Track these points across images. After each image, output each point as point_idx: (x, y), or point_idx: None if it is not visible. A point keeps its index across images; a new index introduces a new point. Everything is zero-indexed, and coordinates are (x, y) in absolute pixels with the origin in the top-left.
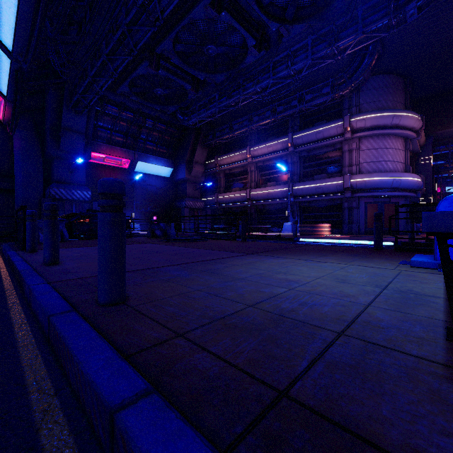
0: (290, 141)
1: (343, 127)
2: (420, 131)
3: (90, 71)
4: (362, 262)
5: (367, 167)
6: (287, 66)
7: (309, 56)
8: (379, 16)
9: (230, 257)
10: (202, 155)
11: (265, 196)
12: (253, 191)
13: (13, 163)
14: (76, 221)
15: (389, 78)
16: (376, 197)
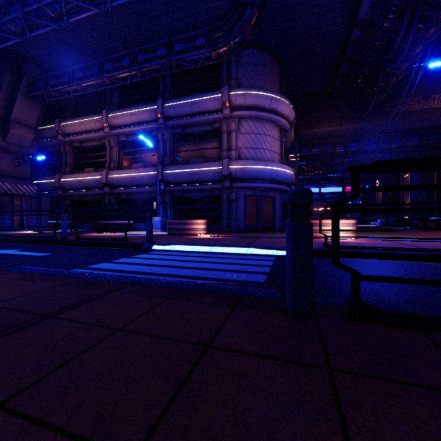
0: (160, 110)
1: (222, 101)
2: (293, 123)
3: None
4: None
5: (247, 153)
6: None
7: None
8: None
9: None
10: (30, 112)
11: (127, 181)
12: (112, 173)
13: None
14: None
15: (267, 57)
16: (255, 189)
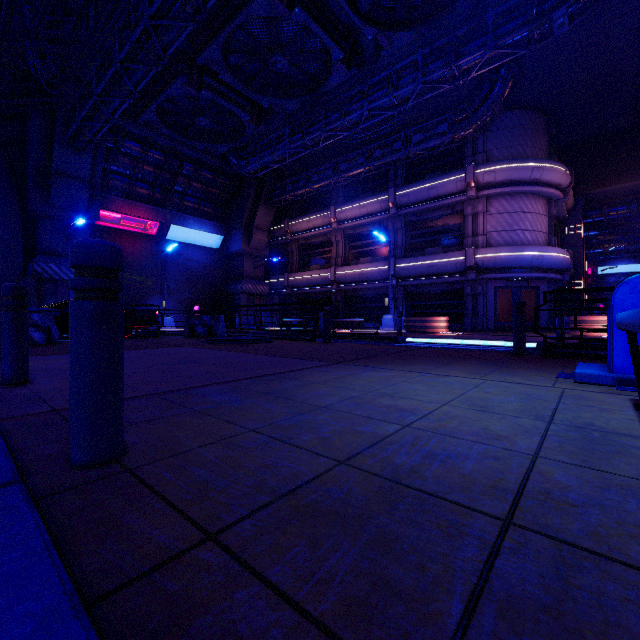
0: (392, 200)
1: (465, 182)
2: (567, 189)
3: (96, 87)
4: (503, 375)
5: (498, 238)
6: (388, 91)
7: (419, 79)
8: (517, 25)
9: (306, 368)
10: (267, 217)
11: (356, 277)
12: (340, 270)
13: None
14: None
15: (527, 115)
16: (509, 279)
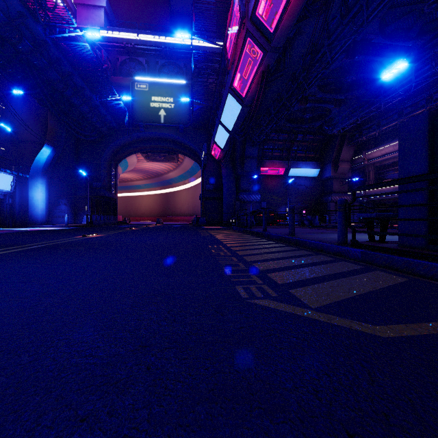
0: None
1: None
2: None
3: (263, 123)
4: None
5: None
6: (431, 66)
7: None
8: None
9: None
10: (348, 153)
11: None
12: None
13: (221, 182)
14: (258, 215)
15: None
16: None
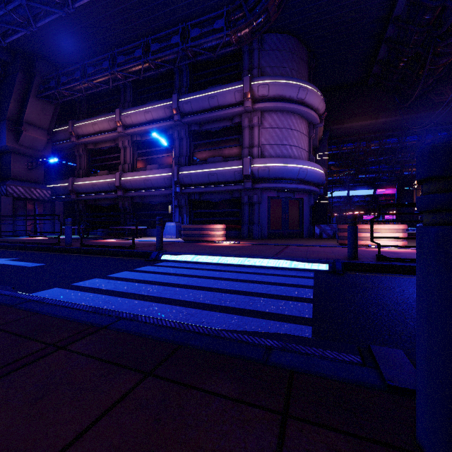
0: (175, 106)
1: (243, 92)
2: (323, 116)
3: None
4: None
5: (271, 150)
6: None
7: None
8: None
9: None
10: (43, 114)
11: (141, 183)
12: (125, 175)
13: None
14: None
15: (294, 41)
16: (280, 190)
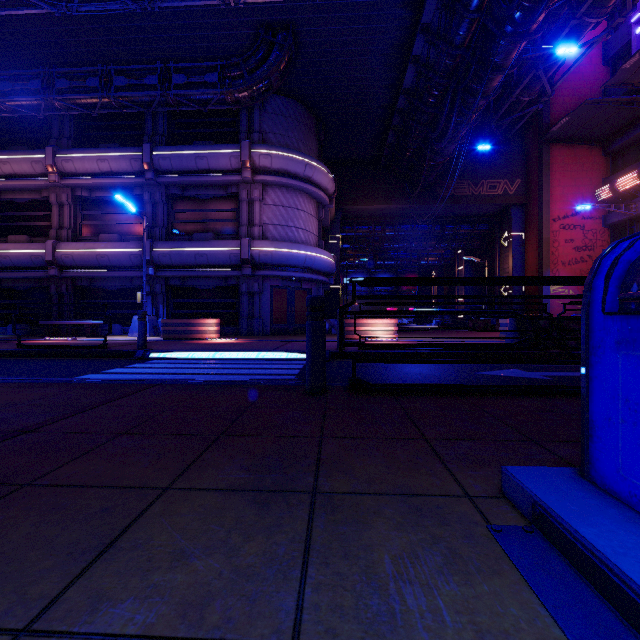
0: (147, 160)
1: (240, 159)
2: (333, 197)
3: None
4: None
5: (274, 232)
6: None
7: None
8: None
9: None
10: None
11: (91, 260)
12: (63, 247)
13: None
14: None
15: (301, 109)
16: (285, 278)
